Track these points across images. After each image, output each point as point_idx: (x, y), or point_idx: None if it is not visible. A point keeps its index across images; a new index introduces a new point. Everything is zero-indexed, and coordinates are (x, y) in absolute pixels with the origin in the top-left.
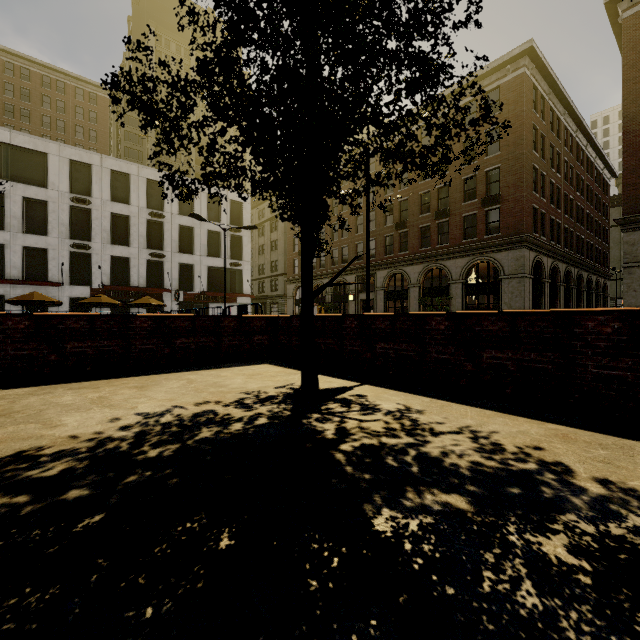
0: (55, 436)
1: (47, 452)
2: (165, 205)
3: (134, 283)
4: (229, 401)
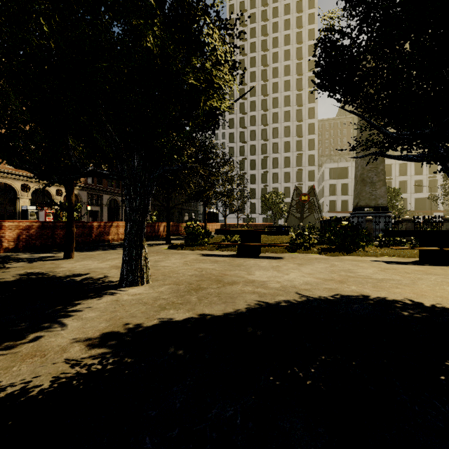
0: None
1: None
2: (392, 174)
3: None
4: None
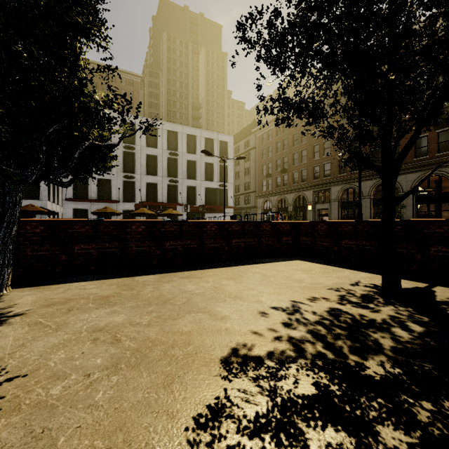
0: (238, 330)
1: (259, 353)
2: (178, 147)
3: (160, 200)
4: (334, 298)
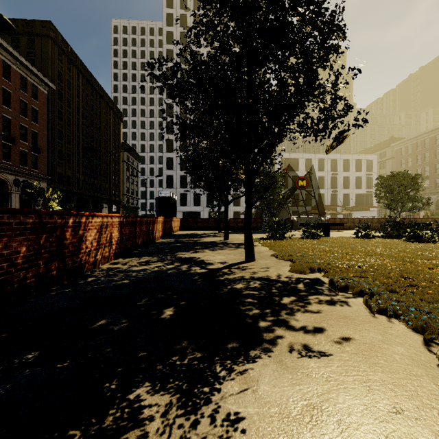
0: None
1: None
2: (337, 169)
3: (325, 204)
4: None
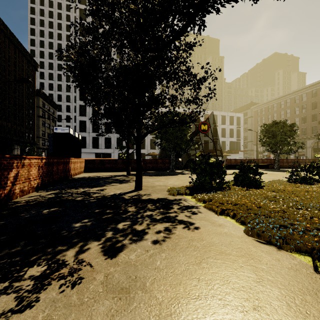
0: None
1: None
2: (217, 122)
3: (209, 148)
4: None
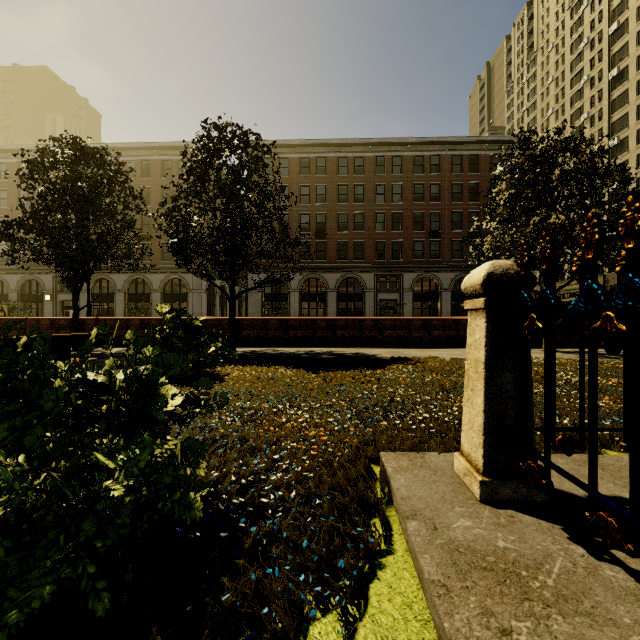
0: None
1: None
2: None
3: None
4: None
